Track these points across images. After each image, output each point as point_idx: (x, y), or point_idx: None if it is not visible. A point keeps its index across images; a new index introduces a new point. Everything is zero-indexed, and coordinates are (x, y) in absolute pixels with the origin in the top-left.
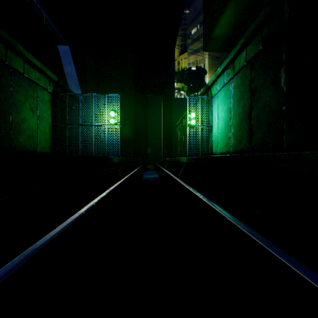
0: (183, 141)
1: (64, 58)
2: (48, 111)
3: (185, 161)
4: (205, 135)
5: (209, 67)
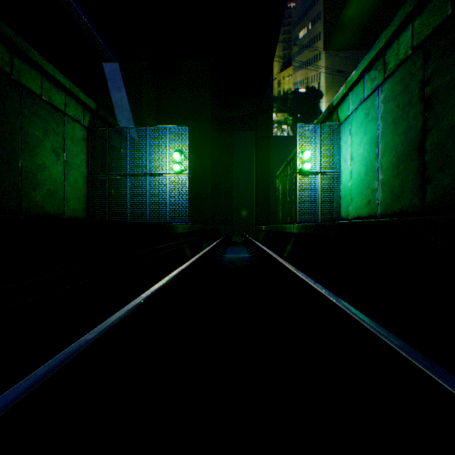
0: (287, 200)
1: (112, 82)
2: (81, 154)
3: (294, 230)
4: (328, 188)
5: (327, 87)
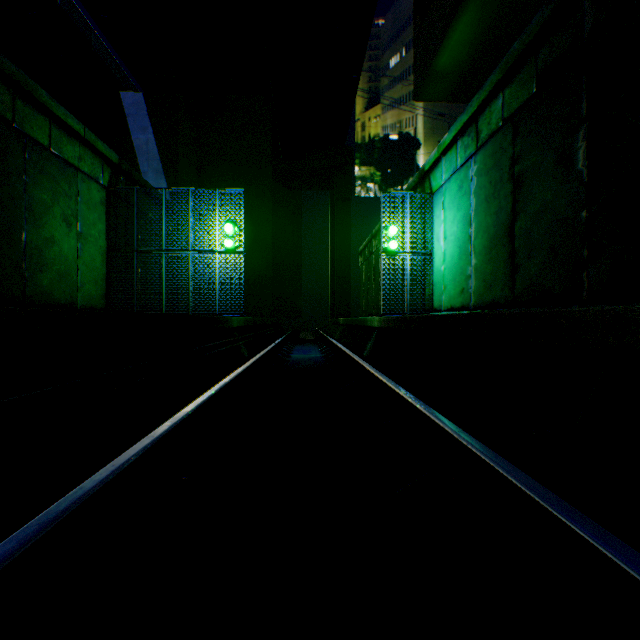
0: (373, 285)
1: (133, 118)
2: (99, 223)
3: (376, 324)
4: (419, 272)
5: (426, 135)
